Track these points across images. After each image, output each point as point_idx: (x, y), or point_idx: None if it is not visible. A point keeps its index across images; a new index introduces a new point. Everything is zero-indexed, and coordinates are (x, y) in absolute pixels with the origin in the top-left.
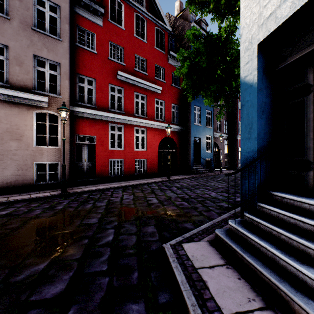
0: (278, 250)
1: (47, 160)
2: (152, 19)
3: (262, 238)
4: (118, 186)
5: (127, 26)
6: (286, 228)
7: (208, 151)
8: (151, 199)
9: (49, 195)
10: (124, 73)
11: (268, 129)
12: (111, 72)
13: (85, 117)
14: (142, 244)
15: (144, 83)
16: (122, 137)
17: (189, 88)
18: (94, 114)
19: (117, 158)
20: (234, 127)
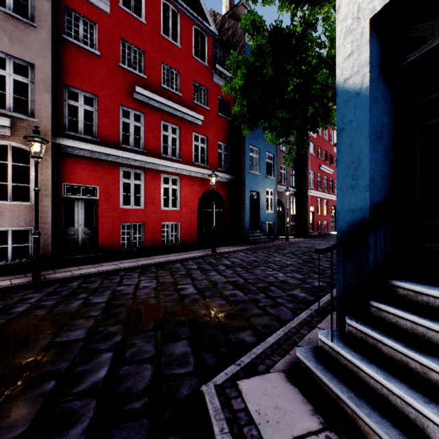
0: (432, 408)
1: (9, 224)
2: (188, 14)
3: (389, 374)
4: (133, 265)
5: (149, 18)
6: (437, 357)
7: (270, 212)
8: (186, 287)
9: (9, 284)
10: (145, 91)
11: (387, 170)
12: (123, 87)
13: (80, 156)
14: (162, 385)
15: (176, 107)
16: (142, 188)
17: (244, 115)
18: (95, 151)
19: (133, 222)
20: (304, 178)
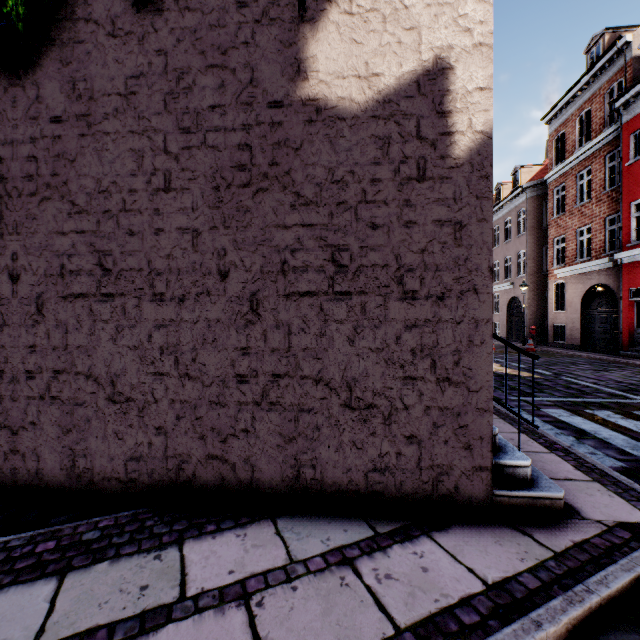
0: None
1: None
2: None
3: None
4: None
5: None
6: None
7: None
8: None
9: None
10: None
11: None
12: None
13: None
14: None
15: None
16: None
17: None
18: None
19: None
20: None
